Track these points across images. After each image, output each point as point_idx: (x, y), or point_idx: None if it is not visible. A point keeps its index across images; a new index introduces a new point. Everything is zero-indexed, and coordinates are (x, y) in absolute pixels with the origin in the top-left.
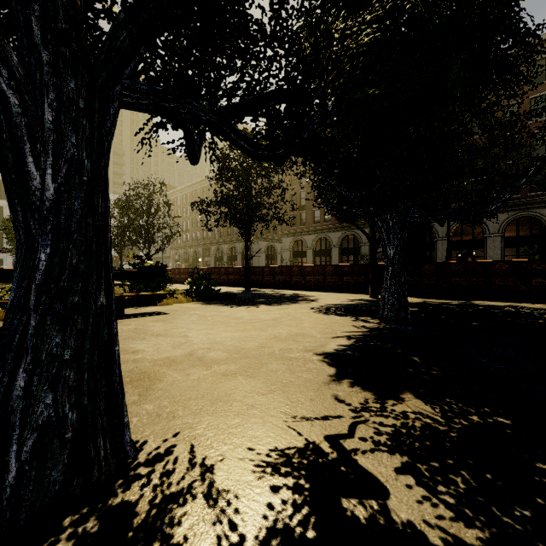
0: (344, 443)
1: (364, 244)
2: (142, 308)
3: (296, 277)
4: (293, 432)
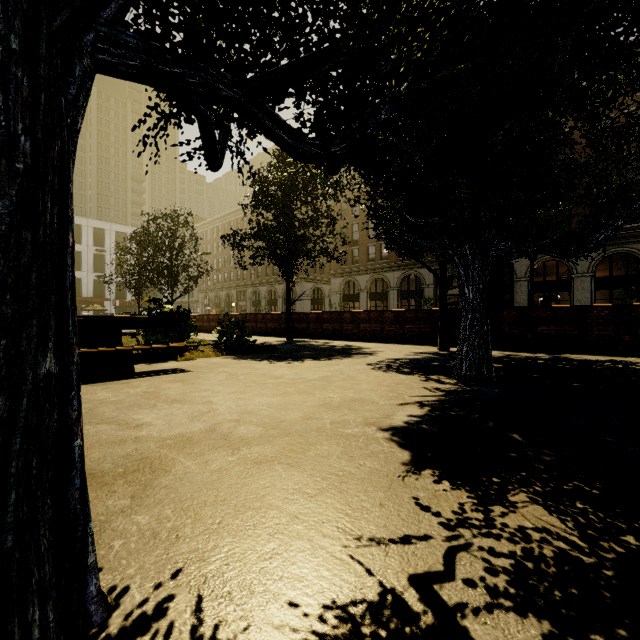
0: (441, 591)
1: (428, 286)
2: (158, 364)
3: (348, 325)
4: (358, 567)
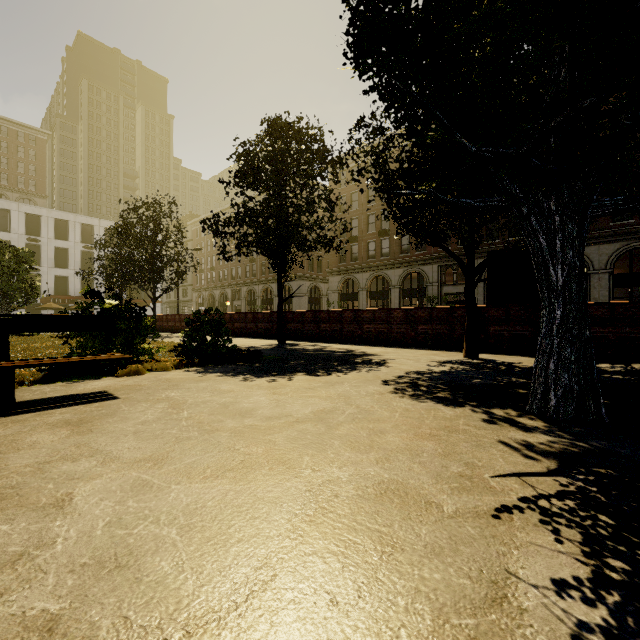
0: None
1: (432, 284)
2: (84, 382)
3: (349, 326)
4: None
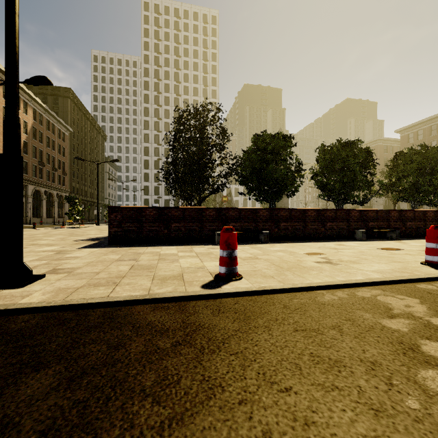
0: None
1: None
2: None
3: None
4: None
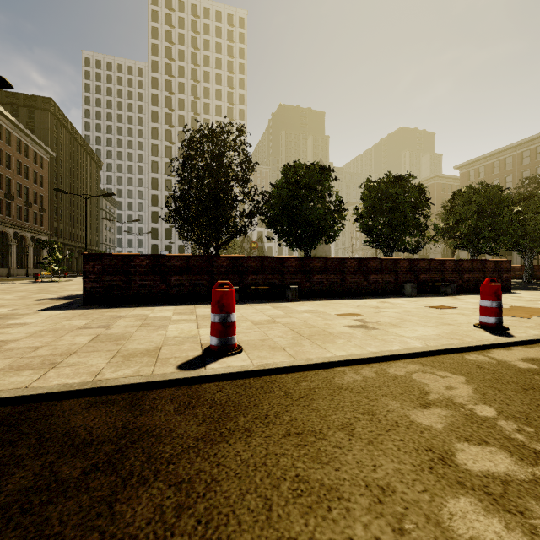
0: None
1: None
2: None
3: None
4: None
